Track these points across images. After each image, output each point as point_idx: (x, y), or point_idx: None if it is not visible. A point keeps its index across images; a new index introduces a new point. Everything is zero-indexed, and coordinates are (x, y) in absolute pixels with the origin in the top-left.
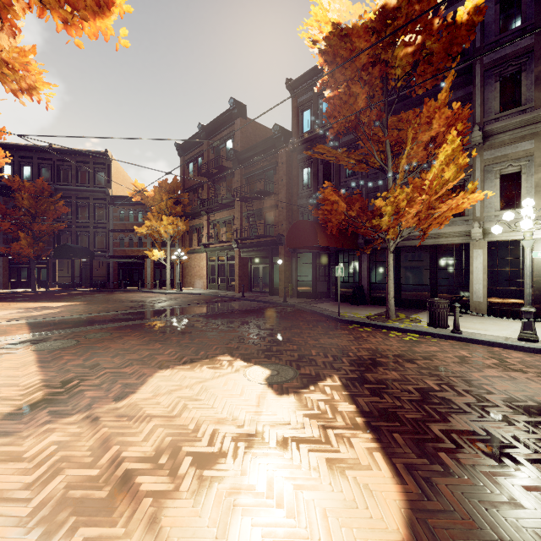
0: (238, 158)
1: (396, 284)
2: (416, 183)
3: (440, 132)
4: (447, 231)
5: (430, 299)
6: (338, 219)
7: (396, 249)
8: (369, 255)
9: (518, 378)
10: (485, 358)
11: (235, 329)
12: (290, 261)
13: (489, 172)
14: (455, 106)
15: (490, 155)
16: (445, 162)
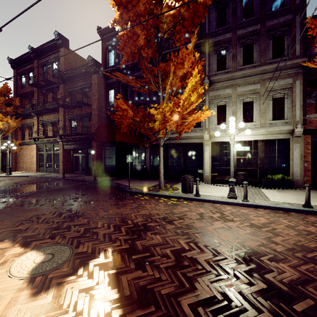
0: (62, 76)
1: (165, 166)
2: (175, 100)
3: (189, 72)
4: (192, 135)
5: (183, 176)
6: (127, 122)
7: (165, 145)
8: (151, 148)
9: (232, 227)
10: (213, 213)
11: (38, 207)
12: (100, 152)
13: (212, 104)
14: (197, 55)
15: (212, 94)
16: (192, 90)
